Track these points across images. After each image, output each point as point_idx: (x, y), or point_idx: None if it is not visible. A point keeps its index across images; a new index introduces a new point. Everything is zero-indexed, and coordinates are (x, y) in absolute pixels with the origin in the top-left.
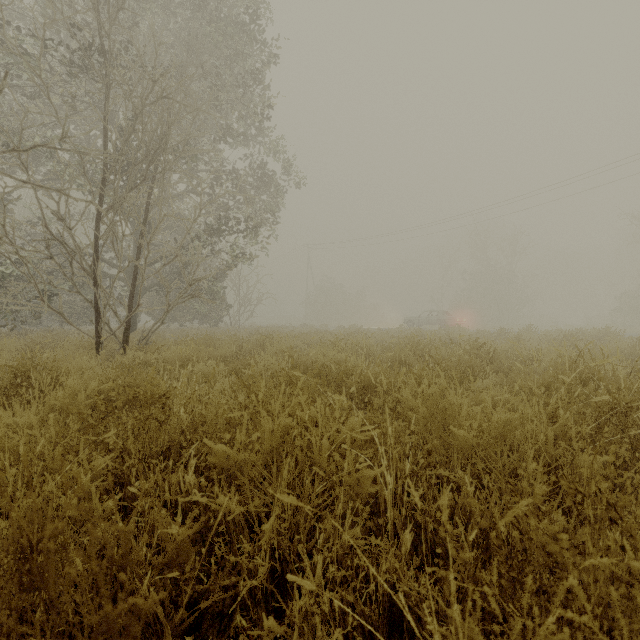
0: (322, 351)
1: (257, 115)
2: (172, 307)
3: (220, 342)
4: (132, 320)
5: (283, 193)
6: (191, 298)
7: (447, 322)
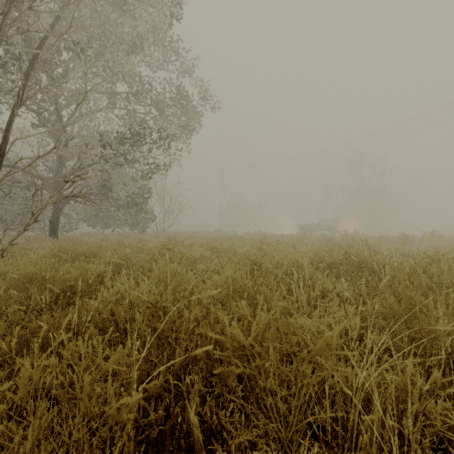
0: (234, 277)
1: (166, 18)
2: (39, 209)
3: (104, 253)
4: (53, 226)
5: (197, 111)
6: (65, 198)
7: (335, 228)
